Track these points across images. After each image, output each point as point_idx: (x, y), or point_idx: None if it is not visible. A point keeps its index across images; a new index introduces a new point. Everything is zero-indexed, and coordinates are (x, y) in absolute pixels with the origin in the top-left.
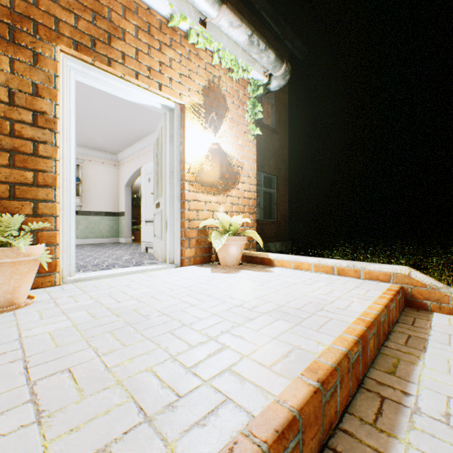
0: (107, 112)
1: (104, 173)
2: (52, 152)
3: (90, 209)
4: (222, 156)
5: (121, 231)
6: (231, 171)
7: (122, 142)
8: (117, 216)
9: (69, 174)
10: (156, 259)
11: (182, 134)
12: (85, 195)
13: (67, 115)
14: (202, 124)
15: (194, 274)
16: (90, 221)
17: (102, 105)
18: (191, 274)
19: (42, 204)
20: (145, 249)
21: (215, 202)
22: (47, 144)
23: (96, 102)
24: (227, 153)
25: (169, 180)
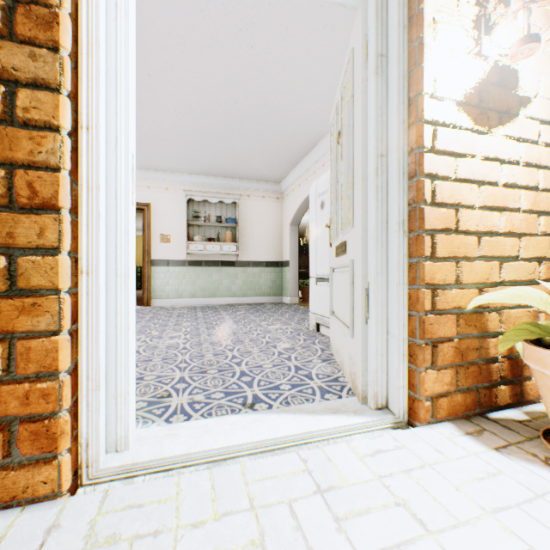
0: (260, 109)
1: (264, 211)
2: (54, 109)
3: (248, 259)
4: (525, 99)
5: (284, 288)
6: (548, 141)
7: (284, 162)
8: (279, 267)
9: (112, 175)
10: (334, 360)
11: (412, 45)
12: (242, 240)
13: (100, 5)
14: (467, 9)
15: (507, 543)
16: (248, 274)
17: (251, 96)
18: (486, 525)
19: (26, 259)
20: (314, 326)
21: (502, 234)
22: (48, 90)
23: (243, 95)
24: (537, 89)
25: (374, 177)
